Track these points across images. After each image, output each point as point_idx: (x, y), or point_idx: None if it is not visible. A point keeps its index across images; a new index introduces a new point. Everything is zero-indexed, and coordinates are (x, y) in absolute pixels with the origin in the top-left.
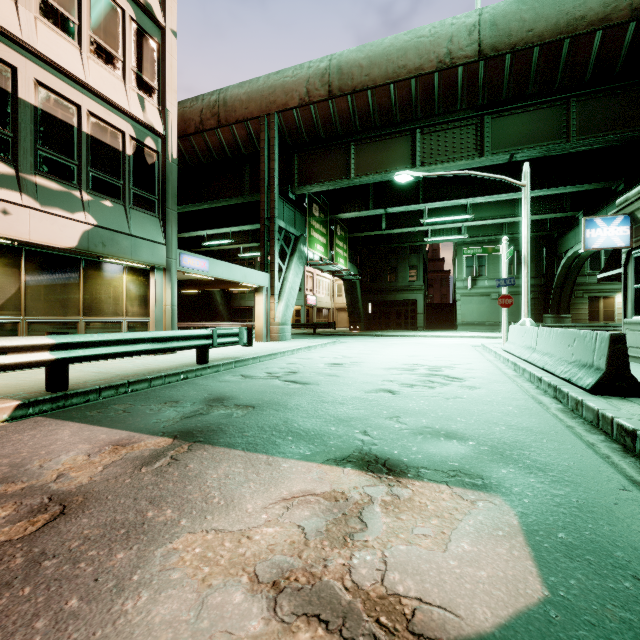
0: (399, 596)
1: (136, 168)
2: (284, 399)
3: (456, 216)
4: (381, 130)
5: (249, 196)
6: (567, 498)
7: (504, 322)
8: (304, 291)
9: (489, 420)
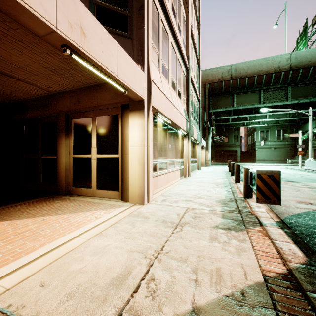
0: None
1: (197, 113)
2: (283, 178)
3: (268, 119)
4: (247, 90)
5: None
6: None
7: (300, 160)
8: None
9: None
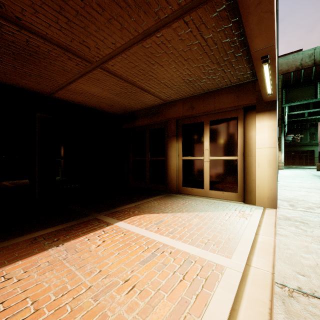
0: None
1: None
2: None
3: None
4: None
5: None
6: None
7: None
8: None
9: None
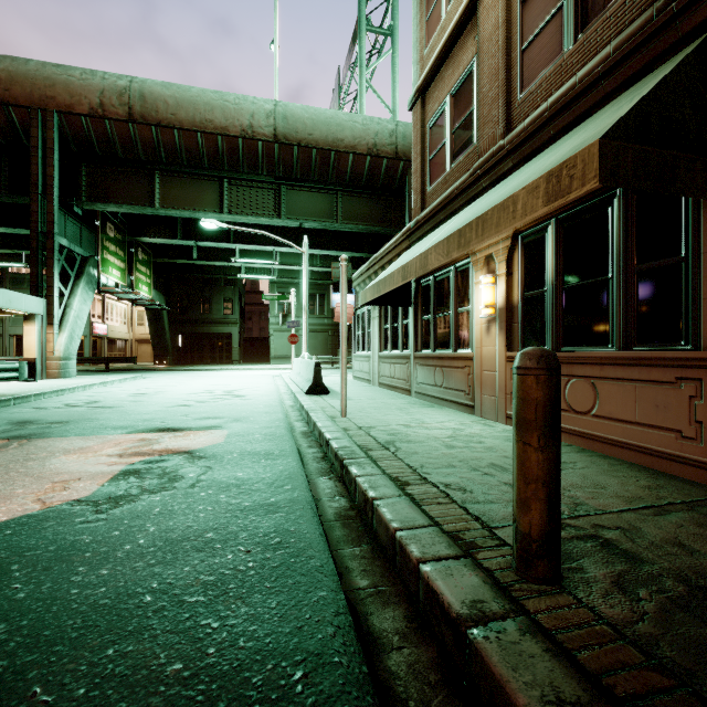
0: (171, 449)
1: None
2: (94, 416)
3: (264, 260)
4: (189, 169)
5: (8, 196)
6: (253, 427)
7: (293, 355)
8: (90, 317)
9: (244, 411)
